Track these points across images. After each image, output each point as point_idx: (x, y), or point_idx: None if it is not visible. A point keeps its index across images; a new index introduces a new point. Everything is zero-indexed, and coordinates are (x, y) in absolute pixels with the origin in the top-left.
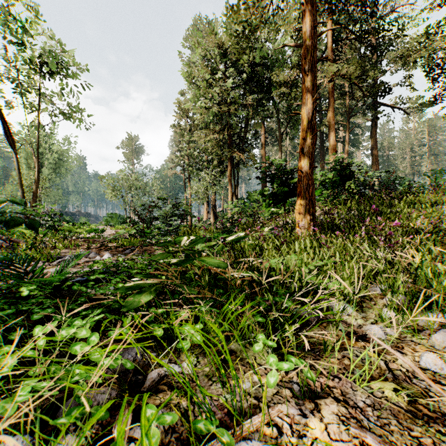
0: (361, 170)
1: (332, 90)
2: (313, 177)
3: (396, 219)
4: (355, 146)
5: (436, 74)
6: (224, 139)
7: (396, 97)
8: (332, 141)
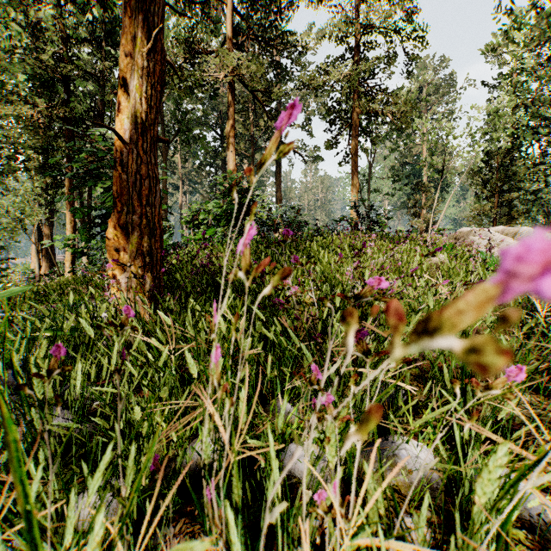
0: (264, 205)
1: (232, 95)
2: (155, 161)
3: (317, 268)
4: (261, 189)
5: (334, 116)
6: (61, 129)
7: (298, 140)
8: (232, 164)
